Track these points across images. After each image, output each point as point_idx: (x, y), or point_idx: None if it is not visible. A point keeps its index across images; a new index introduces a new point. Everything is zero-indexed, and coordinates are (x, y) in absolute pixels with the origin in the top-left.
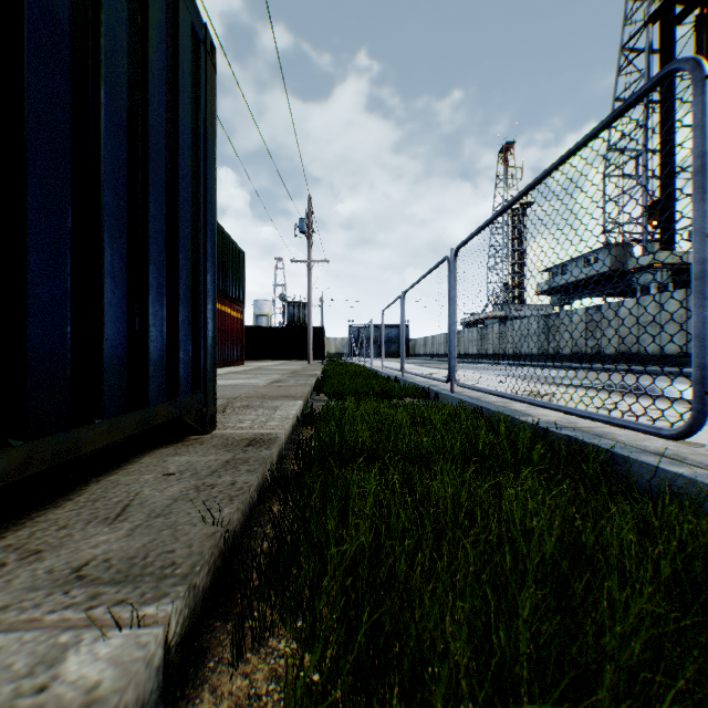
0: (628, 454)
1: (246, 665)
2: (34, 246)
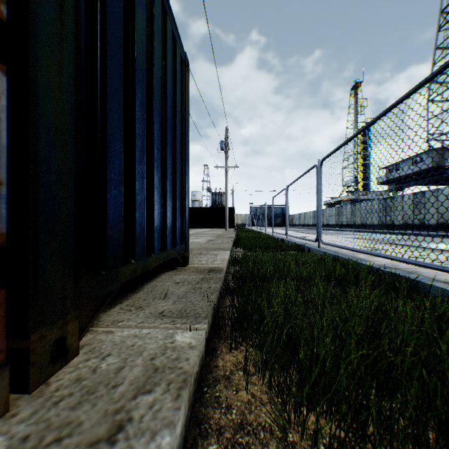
0: (426, 281)
1: (233, 353)
2: (137, 178)
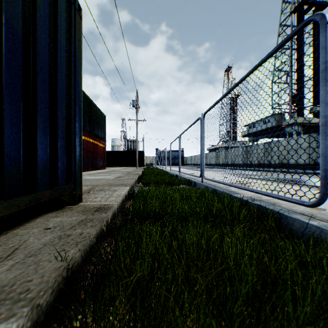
0: (288, 214)
1: None
2: None
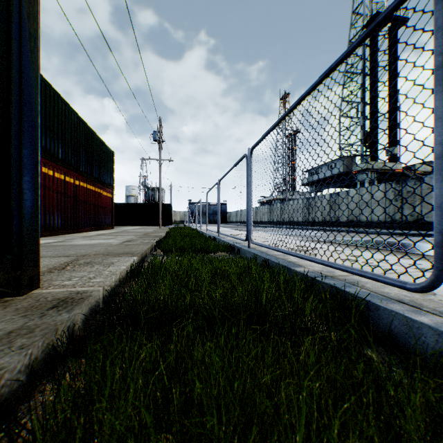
0: (379, 302)
1: None
2: None
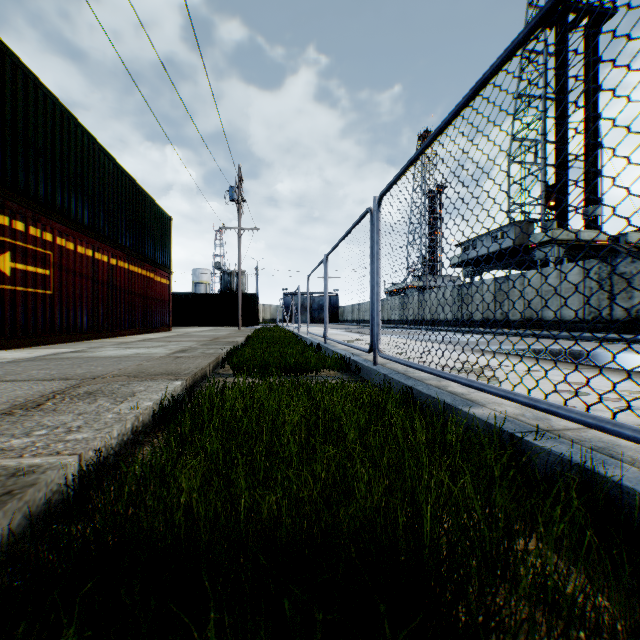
0: None
1: None
2: None
